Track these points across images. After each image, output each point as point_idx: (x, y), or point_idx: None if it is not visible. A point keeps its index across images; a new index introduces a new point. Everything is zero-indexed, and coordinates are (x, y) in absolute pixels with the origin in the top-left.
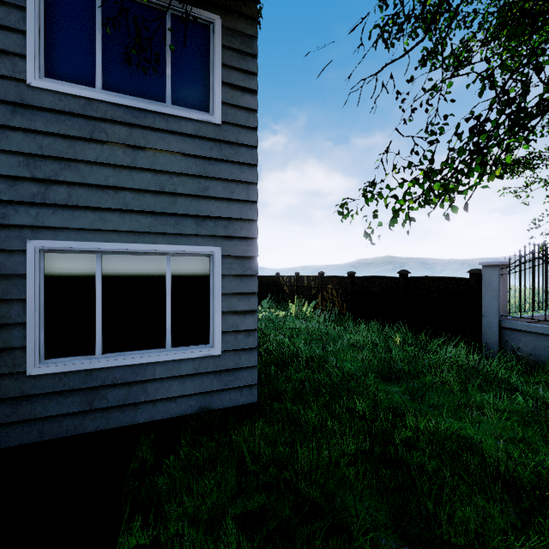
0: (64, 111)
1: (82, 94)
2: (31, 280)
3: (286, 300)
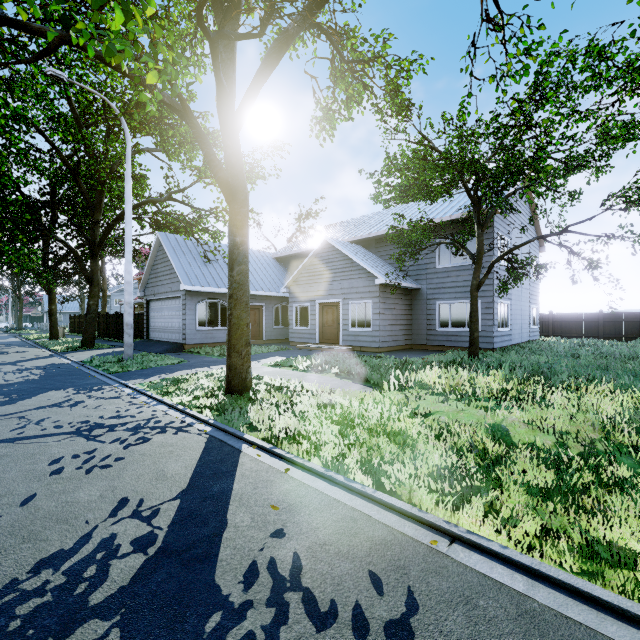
0: (443, 272)
1: (446, 267)
2: (437, 310)
3: None
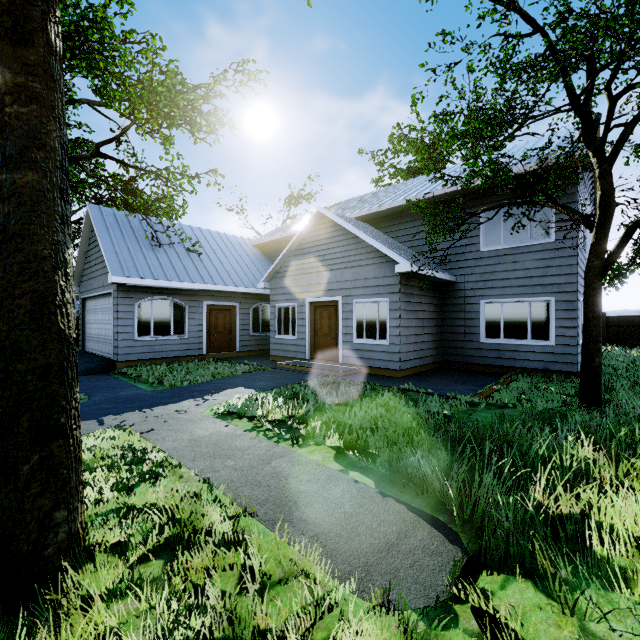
0: (491, 256)
1: (496, 249)
2: (481, 312)
3: None
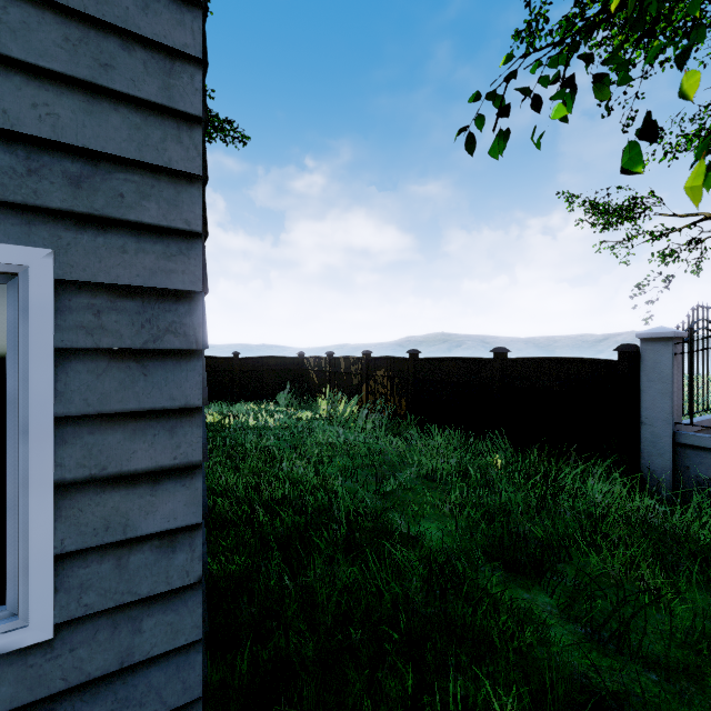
0: None
1: None
2: None
3: (313, 393)
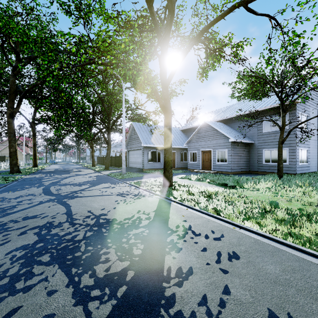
0: (266, 134)
1: (268, 131)
2: (263, 153)
3: None
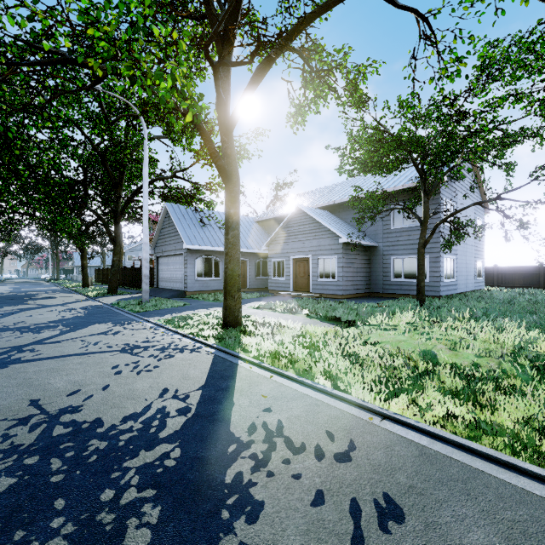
0: (397, 232)
1: (399, 228)
2: (391, 264)
3: None
